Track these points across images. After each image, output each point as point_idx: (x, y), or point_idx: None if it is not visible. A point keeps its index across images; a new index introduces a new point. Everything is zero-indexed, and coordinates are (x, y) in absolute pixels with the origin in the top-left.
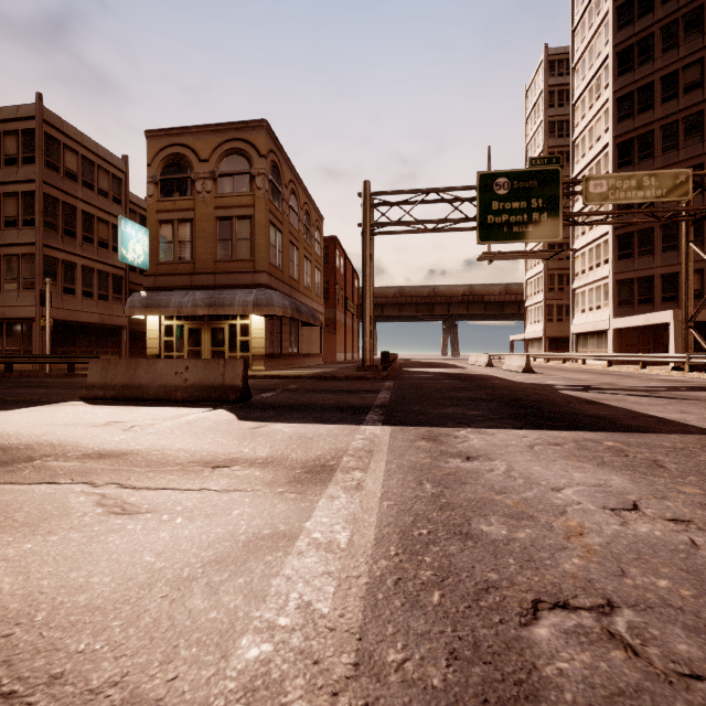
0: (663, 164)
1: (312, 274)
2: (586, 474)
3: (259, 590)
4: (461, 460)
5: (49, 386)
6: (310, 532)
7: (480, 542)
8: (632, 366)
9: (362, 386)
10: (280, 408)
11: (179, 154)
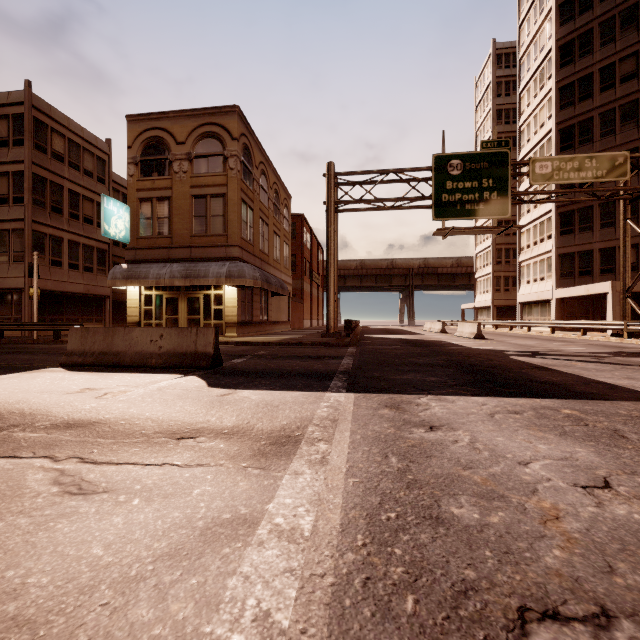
0: (601, 148)
1: (281, 248)
2: (550, 446)
3: (213, 595)
4: (425, 430)
5: (34, 352)
6: (272, 516)
7: (452, 528)
8: (573, 333)
9: (326, 352)
10: (249, 374)
11: (157, 137)
